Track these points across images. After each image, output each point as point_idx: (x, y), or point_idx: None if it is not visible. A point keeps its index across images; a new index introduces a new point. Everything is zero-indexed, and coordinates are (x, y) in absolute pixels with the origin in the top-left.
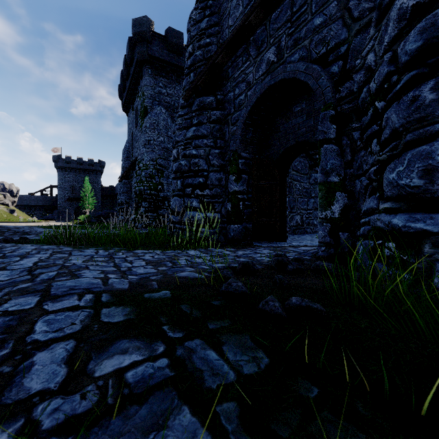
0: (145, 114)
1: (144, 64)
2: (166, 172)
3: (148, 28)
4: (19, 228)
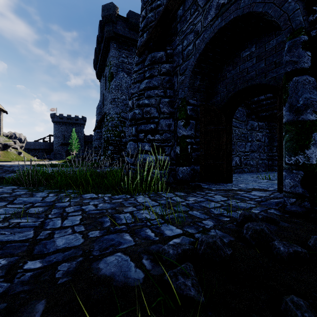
0: (112, 78)
1: (111, 40)
2: (127, 123)
3: (113, 12)
4: (11, 167)
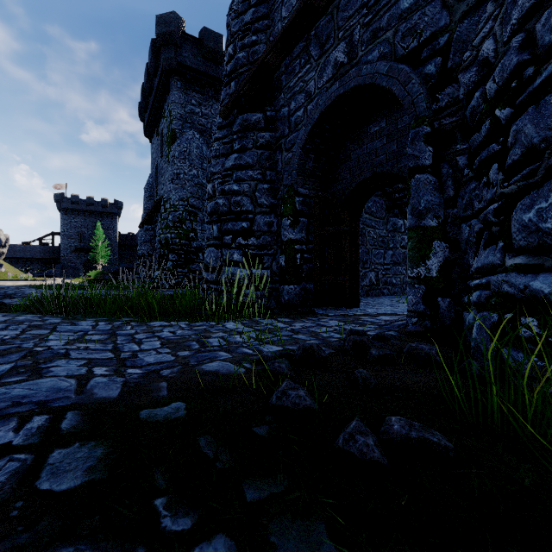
0: (173, 139)
1: (171, 74)
2: (200, 215)
3: (177, 28)
4: (0, 289)
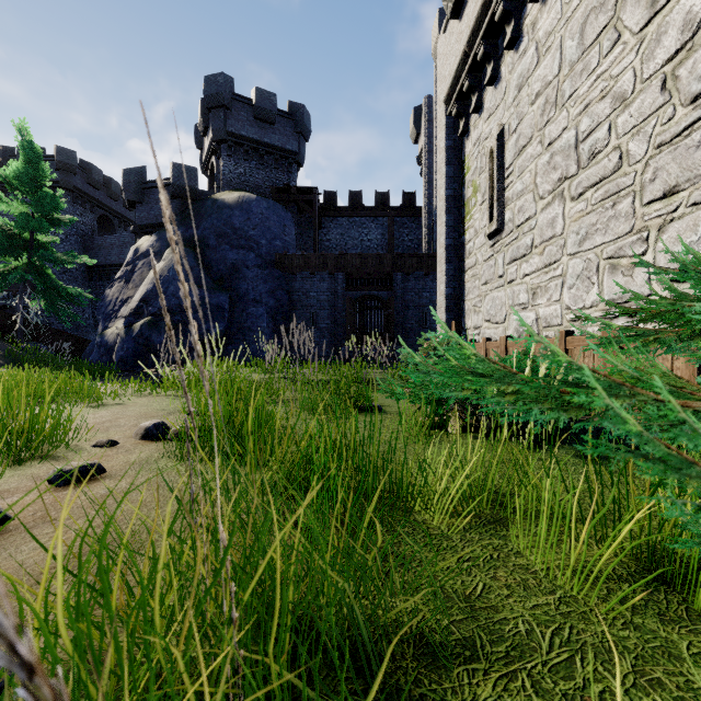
0: None
1: None
2: None
3: None
4: None
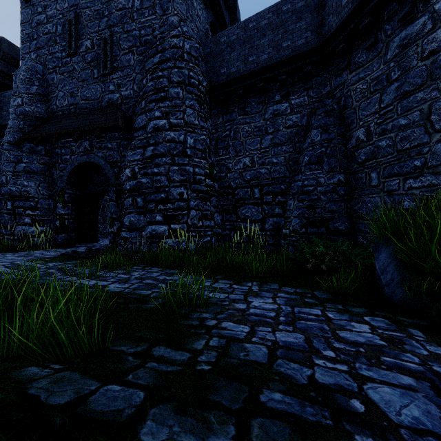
0: None
1: None
2: None
3: None
4: None
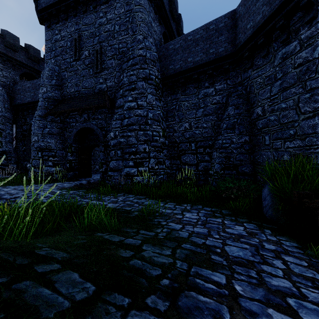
0: None
1: None
2: (4, 133)
3: None
4: None
